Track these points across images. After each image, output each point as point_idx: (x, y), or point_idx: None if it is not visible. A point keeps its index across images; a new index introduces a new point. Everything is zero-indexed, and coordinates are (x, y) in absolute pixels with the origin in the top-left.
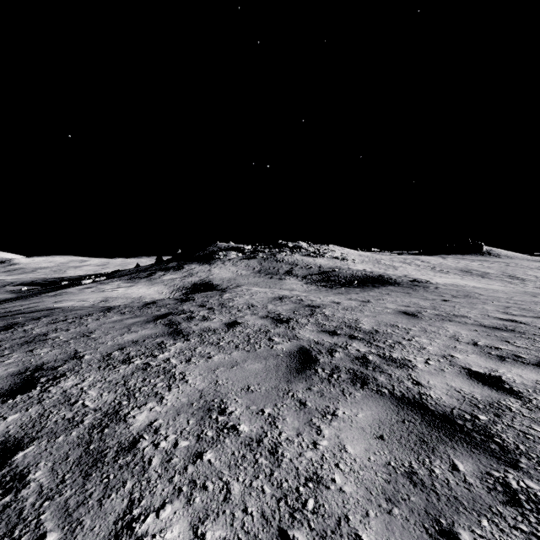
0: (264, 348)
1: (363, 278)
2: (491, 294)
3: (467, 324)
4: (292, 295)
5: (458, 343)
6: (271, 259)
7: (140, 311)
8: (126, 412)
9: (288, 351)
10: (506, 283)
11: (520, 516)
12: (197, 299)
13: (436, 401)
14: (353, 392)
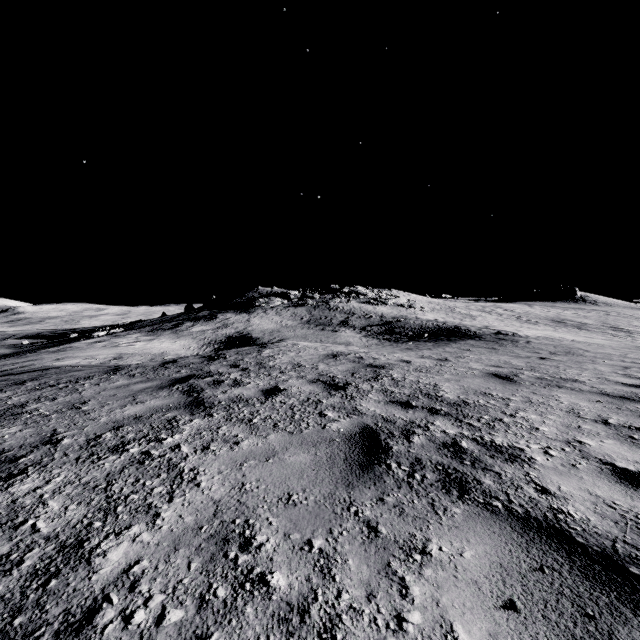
0: (313, 429)
1: (434, 329)
2: (598, 349)
3: (583, 392)
4: (349, 352)
5: (582, 421)
6: (322, 307)
7: (154, 373)
8: (94, 543)
9: (346, 433)
10: (610, 335)
11: None
12: (230, 356)
13: (582, 525)
14: (449, 507)
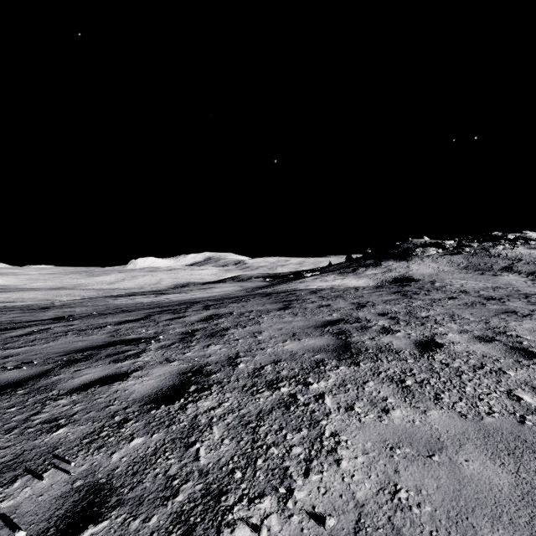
0: (479, 306)
1: None
2: None
3: None
4: (507, 287)
5: None
6: (481, 254)
7: (377, 290)
8: (415, 313)
9: (497, 308)
10: None
11: None
12: (413, 285)
13: None
14: None
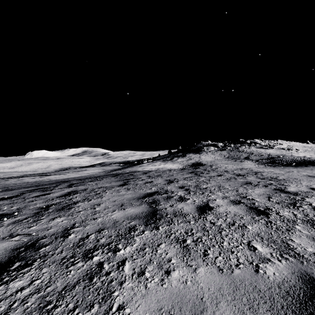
0: (233, 180)
1: (301, 161)
2: None
3: None
4: (247, 168)
5: None
6: (235, 150)
7: (182, 171)
8: (200, 185)
9: (242, 181)
10: None
11: (288, 198)
12: (201, 168)
13: (288, 190)
14: (261, 187)
